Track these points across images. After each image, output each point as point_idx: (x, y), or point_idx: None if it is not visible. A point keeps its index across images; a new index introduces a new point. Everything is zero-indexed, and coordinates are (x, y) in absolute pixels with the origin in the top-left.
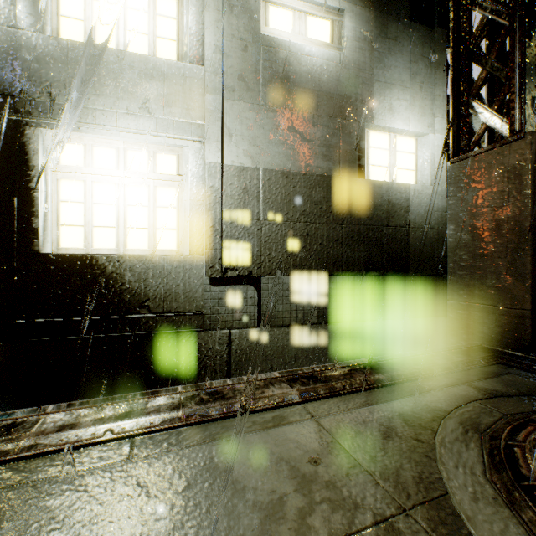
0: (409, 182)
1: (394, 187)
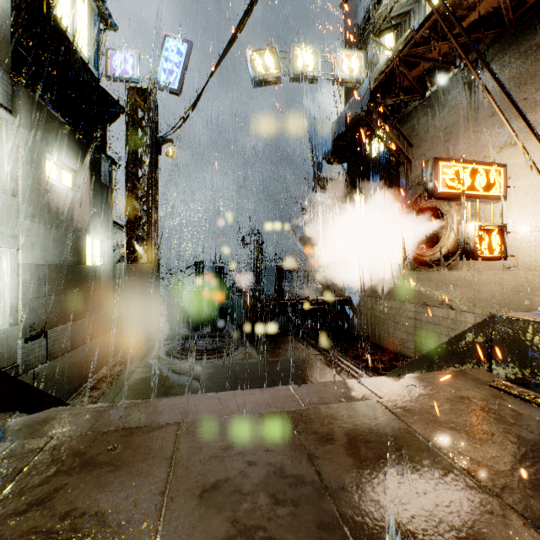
0: (99, 263)
1: (97, 268)
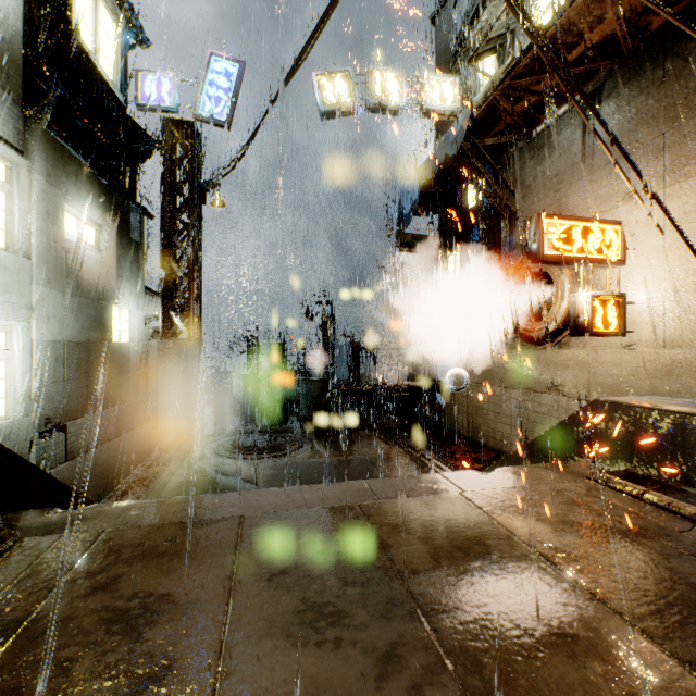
0: (127, 340)
1: (125, 346)
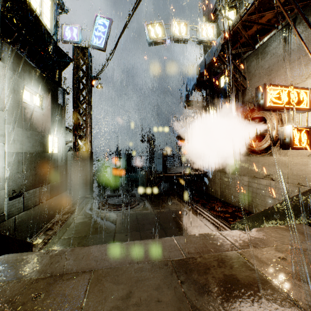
0: (56, 151)
1: (55, 154)
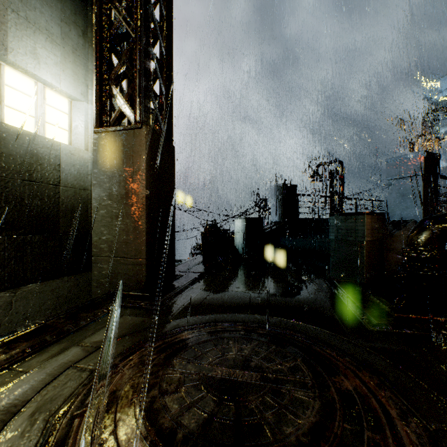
0: (63, 141)
1: (41, 140)
